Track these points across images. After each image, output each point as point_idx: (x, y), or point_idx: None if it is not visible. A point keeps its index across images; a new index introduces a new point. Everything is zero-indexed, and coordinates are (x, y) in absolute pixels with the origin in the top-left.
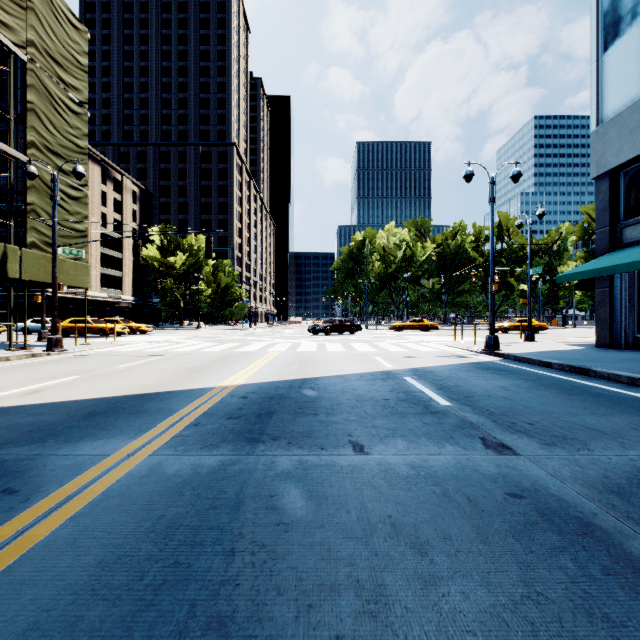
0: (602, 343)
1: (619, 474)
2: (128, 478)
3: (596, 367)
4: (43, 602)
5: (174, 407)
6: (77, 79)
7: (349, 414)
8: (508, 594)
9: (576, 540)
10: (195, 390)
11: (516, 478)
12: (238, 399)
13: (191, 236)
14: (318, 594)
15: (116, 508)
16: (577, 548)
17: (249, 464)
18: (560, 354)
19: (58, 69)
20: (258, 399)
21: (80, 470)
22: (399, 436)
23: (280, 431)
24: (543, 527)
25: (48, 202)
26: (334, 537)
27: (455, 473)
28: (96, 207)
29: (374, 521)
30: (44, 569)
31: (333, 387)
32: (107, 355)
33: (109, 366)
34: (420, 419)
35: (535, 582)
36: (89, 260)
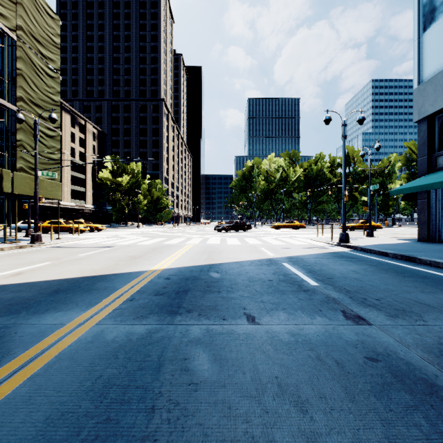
0: (422, 238)
1: None
2: (77, 343)
3: (420, 256)
4: None
5: (116, 286)
6: (52, 53)
7: (244, 291)
8: None
9: (425, 399)
10: (133, 273)
11: (371, 344)
12: (163, 280)
13: (133, 163)
14: None
15: (65, 369)
16: (427, 407)
17: (169, 332)
18: (393, 246)
19: (39, 46)
20: (178, 280)
21: (42, 337)
22: (281, 309)
23: (193, 305)
24: (397, 387)
25: (32, 139)
26: (233, 396)
27: (325, 340)
28: (67, 143)
29: (264, 381)
30: (2, 424)
31: (232, 271)
32: (73, 247)
33: (73, 255)
34: (296, 296)
35: (397, 439)
36: (62, 180)
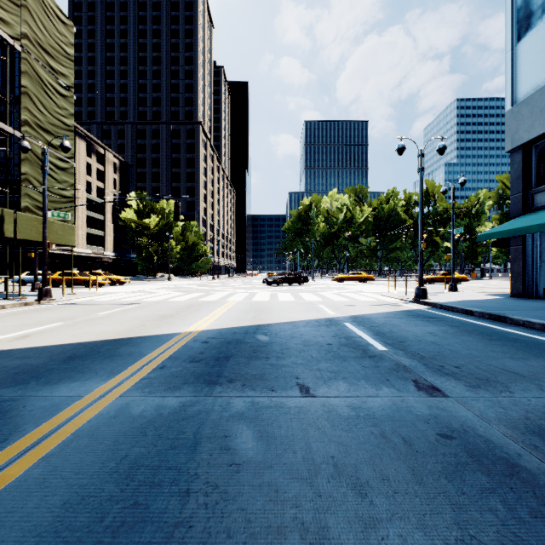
0: (516, 293)
1: (539, 415)
2: (98, 419)
3: (512, 315)
4: (8, 544)
5: (144, 351)
6: (64, 67)
7: (297, 358)
8: (443, 537)
9: (504, 481)
10: (163, 335)
11: (446, 419)
12: (200, 344)
13: (163, 201)
14: (265, 537)
15: (84, 448)
16: (505, 489)
17: (207, 405)
18: (480, 303)
19: (48, 58)
20: (217, 344)
21: (56, 411)
22: (341, 378)
23: (236, 374)
24: (473, 468)
25: (39, 172)
26: (281, 478)
27: (391, 414)
28: (82, 176)
29: (318, 462)
30: (13, 510)
31: (283, 333)
32: (89, 303)
33: (90, 313)
34: (359, 362)
35: (468, 525)
36: (76, 222)
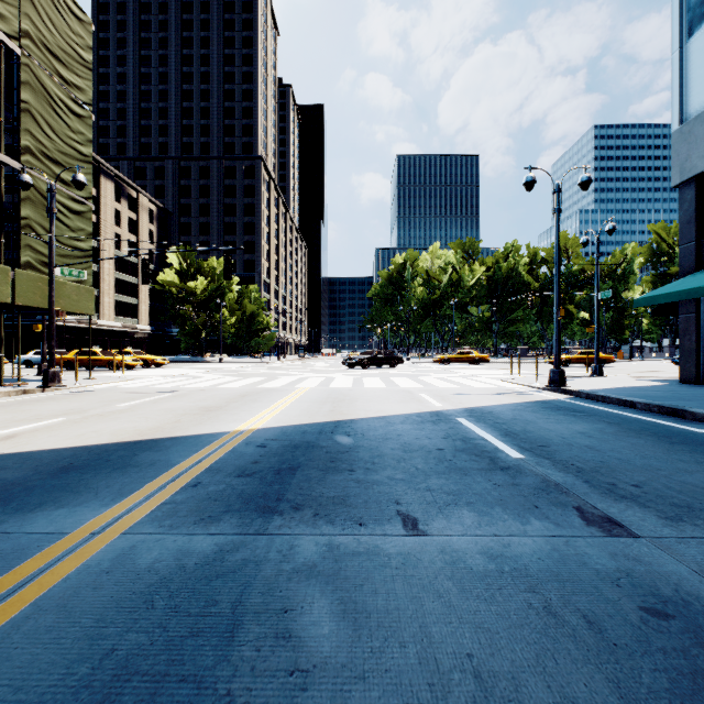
0: (686, 378)
1: None
2: (80, 574)
3: (693, 407)
4: None
5: (172, 459)
6: (80, 77)
7: (395, 470)
8: None
9: None
10: (203, 436)
11: (647, 579)
12: (254, 448)
13: (213, 259)
14: None
15: (44, 634)
16: None
17: (257, 550)
18: (640, 391)
19: (57, 65)
20: (279, 448)
21: (17, 559)
22: (464, 504)
23: (304, 496)
24: None
25: (46, 216)
26: (382, 703)
27: (554, 569)
28: (109, 227)
29: (446, 666)
30: None
31: (373, 432)
32: (110, 391)
33: (108, 405)
34: (488, 478)
35: None
36: (101, 286)
